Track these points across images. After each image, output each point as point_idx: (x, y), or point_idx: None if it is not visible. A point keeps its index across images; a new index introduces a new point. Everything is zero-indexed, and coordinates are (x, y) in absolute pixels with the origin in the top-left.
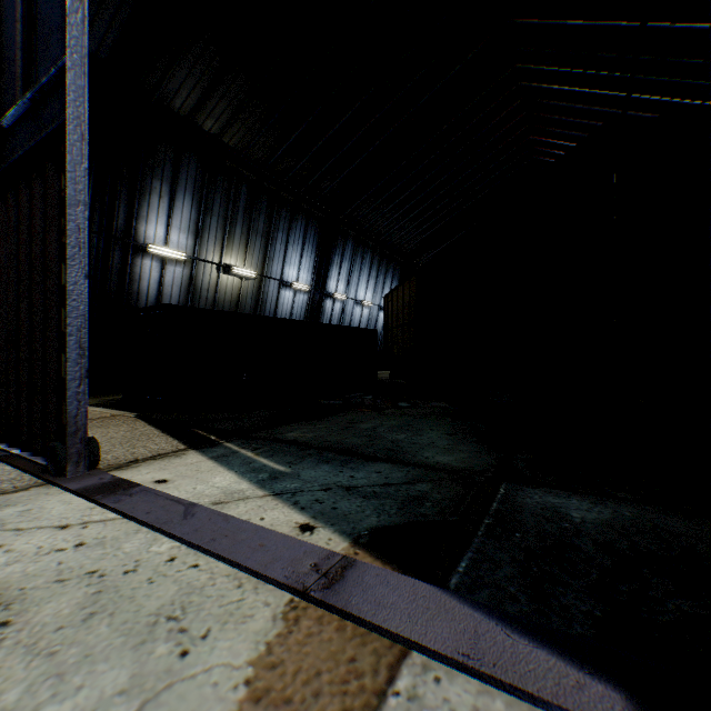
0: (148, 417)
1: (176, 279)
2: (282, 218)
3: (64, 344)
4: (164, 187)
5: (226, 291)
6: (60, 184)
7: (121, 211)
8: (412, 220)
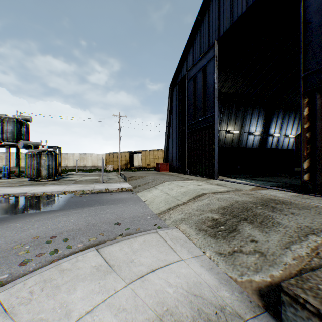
0: None
1: None
2: (249, 110)
3: (213, 158)
4: None
5: (228, 139)
6: (211, 131)
7: None
8: None
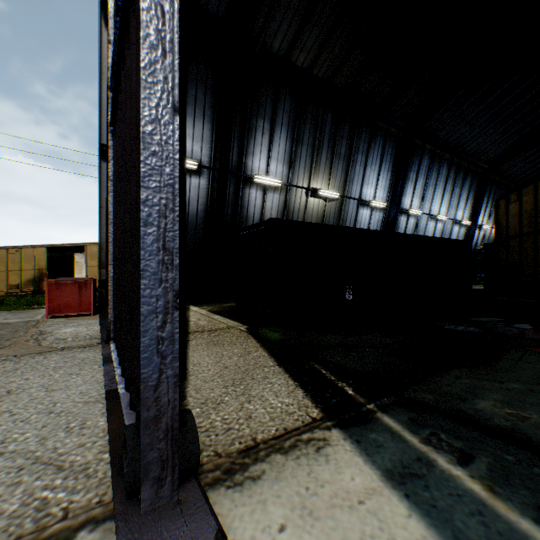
0: (257, 332)
1: (273, 204)
2: (362, 140)
3: None
4: (266, 124)
5: (312, 212)
6: None
7: (234, 150)
8: (500, 123)
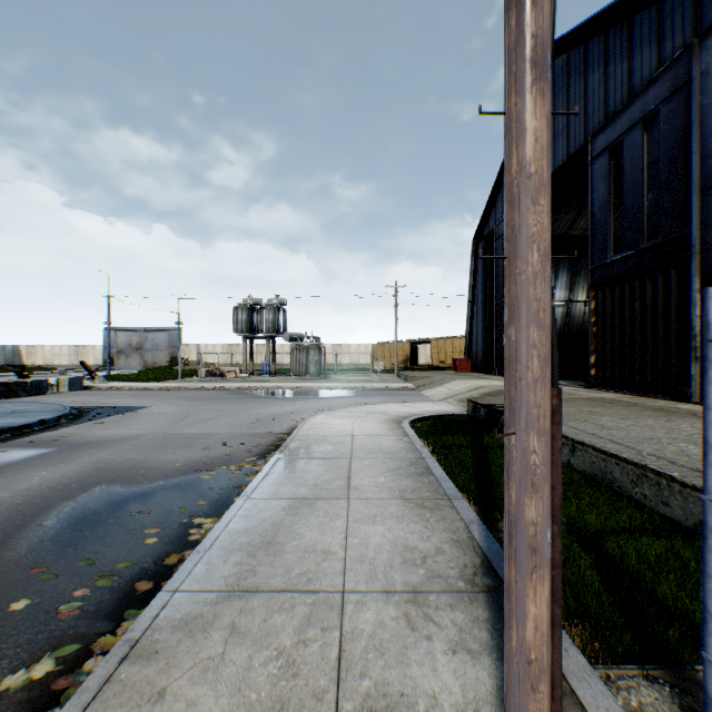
0: None
1: (558, 314)
2: None
3: None
4: (551, 271)
5: None
6: None
7: None
8: None
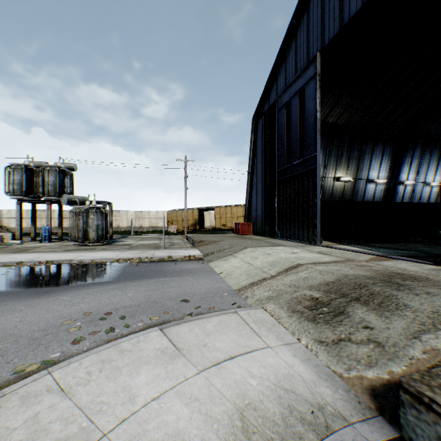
0: None
1: None
2: (367, 147)
3: (315, 216)
4: None
5: (336, 189)
6: (312, 179)
7: None
8: None
